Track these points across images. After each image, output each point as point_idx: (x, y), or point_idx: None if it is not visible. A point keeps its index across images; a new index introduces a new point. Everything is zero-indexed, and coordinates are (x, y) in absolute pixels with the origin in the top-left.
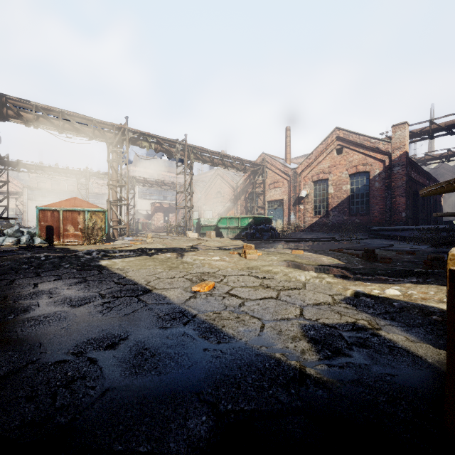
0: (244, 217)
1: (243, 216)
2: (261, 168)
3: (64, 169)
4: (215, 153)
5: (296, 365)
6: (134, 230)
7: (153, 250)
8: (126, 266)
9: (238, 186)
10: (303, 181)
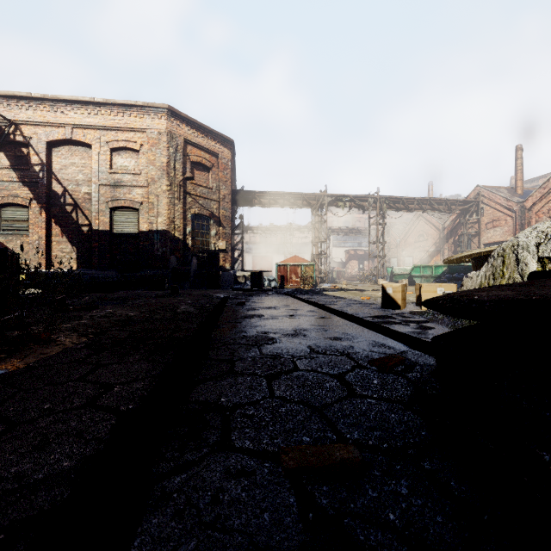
0: (437, 266)
1: (437, 264)
2: (474, 205)
3: (275, 228)
4: (410, 199)
5: (374, 303)
6: (329, 278)
7: (347, 289)
8: (335, 294)
9: (445, 228)
10: (535, 217)
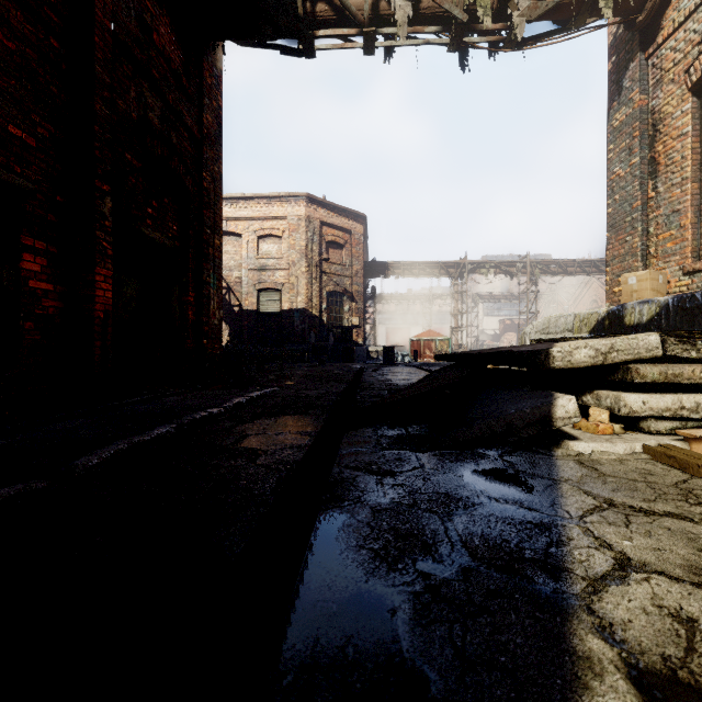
0: None
1: None
2: None
3: (412, 296)
4: (569, 262)
5: None
6: None
7: None
8: None
9: None
10: None
